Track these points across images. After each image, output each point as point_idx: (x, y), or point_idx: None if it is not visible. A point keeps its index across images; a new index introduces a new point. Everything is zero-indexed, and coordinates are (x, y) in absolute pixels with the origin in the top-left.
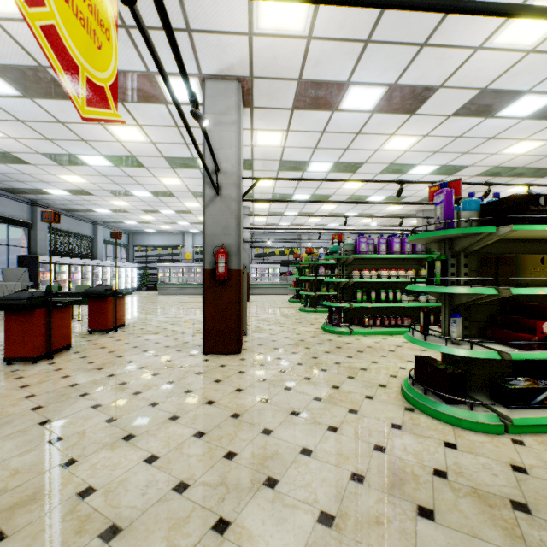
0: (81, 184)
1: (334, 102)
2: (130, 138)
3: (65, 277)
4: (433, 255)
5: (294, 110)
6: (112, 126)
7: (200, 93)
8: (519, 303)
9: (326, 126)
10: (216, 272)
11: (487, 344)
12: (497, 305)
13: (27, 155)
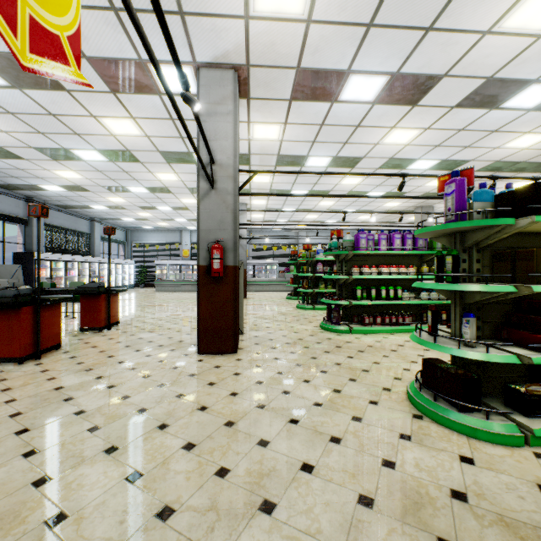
0: (76, 179)
1: (334, 92)
2: (124, 131)
3: (61, 274)
4: (435, 251)
5: (292, 101)
6: (105, 119)
7: (194, 83)
8: (537, 302)
9: (325, 118)
10: (211, 268)
11: (503, 347)
12: (512, 304)
13: (20, 150)
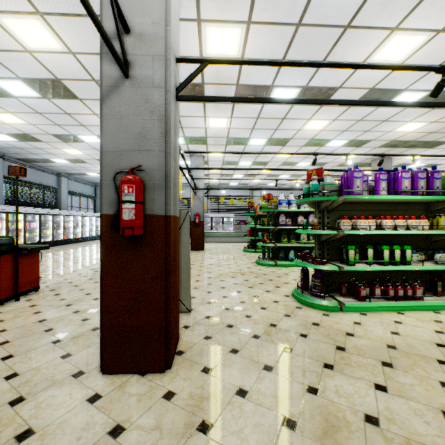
0: (21, 126)
1: None
2: (39, 43)
3: (20, 226)
4: None
5: None
6: (4, 18)
7: None
8: None
9: (305, 9)
10: (120, 219)
11: None
12: None
13: None
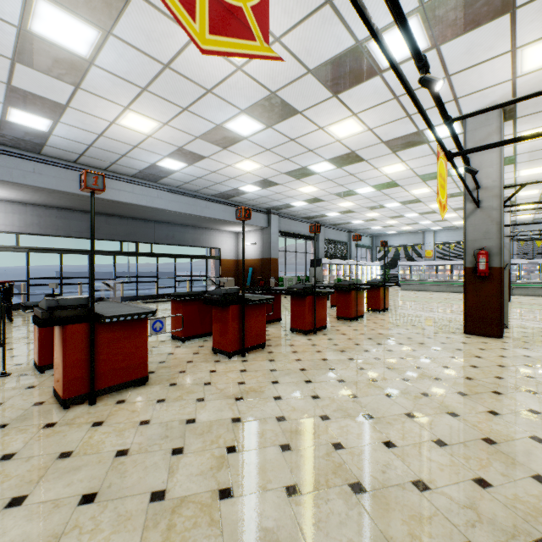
0: (349, 206)
1: None
2: (393, 171)
3: (334, 273)
4: None
5: None
6: (383, 168)
7: (459, 128)
8: None
9: None
10: (476, 269)
11: None
12: None
13: (325, 197)
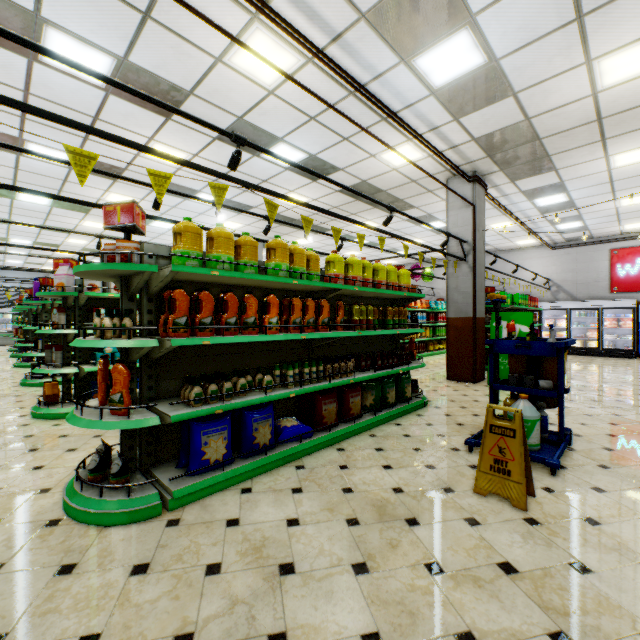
0: None
1: (10, 195)
2: None
3: None
4: None
5: None
6: None
7: None
8: None
9: (13, 204)
10: None
11: None
12: None
13: None
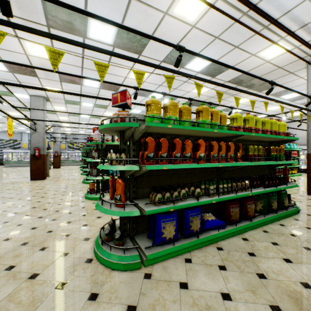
0: None
1: (79, 104)
2: None
3: None
4: None
5: (66, 104)
6: None
7: (29, 97)
8: None
9: (80, 108)
10: (35, 155)
11: None
12: None
13: None
